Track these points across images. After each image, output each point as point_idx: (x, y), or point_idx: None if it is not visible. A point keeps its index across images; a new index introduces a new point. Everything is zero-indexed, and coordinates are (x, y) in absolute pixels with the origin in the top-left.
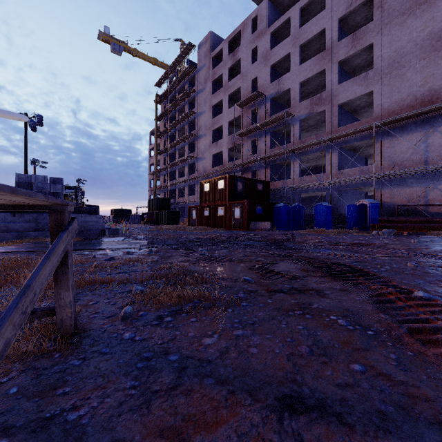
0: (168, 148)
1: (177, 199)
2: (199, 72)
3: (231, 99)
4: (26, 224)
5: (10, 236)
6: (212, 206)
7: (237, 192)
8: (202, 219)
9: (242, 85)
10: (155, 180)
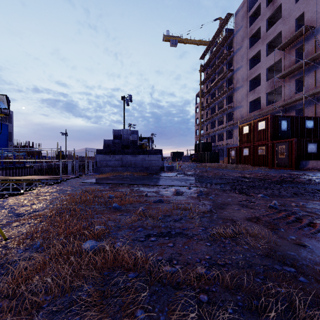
0: (209, 104)
1: (216, 143)
2: (237, 35)
3: (269, 47)
4: (116, 162)
5: (108, 170)
6: (251, 146)
7: (281, 131)
8: (241, 158)
9: (283, 29)
10: (200, 129)
